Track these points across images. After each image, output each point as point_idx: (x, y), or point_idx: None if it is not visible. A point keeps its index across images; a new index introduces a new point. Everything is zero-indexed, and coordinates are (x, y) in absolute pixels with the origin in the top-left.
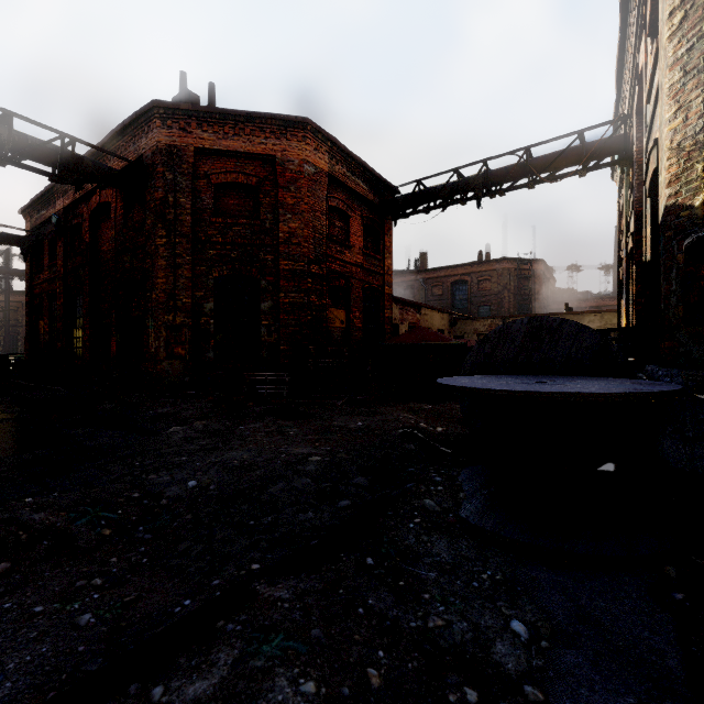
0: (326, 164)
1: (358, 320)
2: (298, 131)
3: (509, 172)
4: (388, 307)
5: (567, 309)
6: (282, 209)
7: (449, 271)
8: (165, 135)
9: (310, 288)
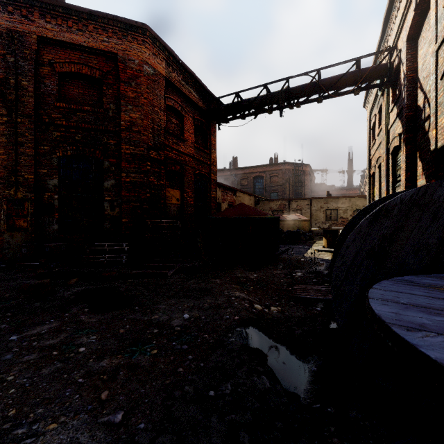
0: (163, 69)
1: (190, 198)
2: (138, 35)
3: (305, 88)
4: (214, 189)
5: (328, 195)
6: (123, 100)
7: (252, 169)
8: (6, 20)
9: (149, 170)
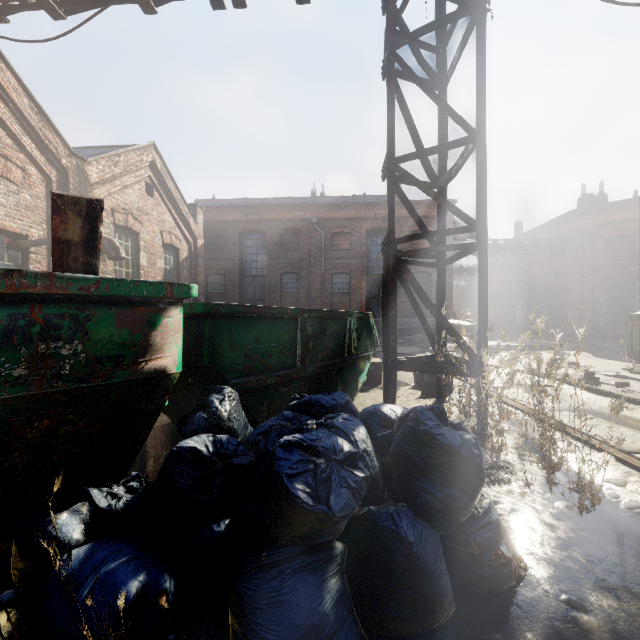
0: None
1: None
2: None
3: None
4: None
5: None
6: None
7: None
8: (577, 223)
9: None
